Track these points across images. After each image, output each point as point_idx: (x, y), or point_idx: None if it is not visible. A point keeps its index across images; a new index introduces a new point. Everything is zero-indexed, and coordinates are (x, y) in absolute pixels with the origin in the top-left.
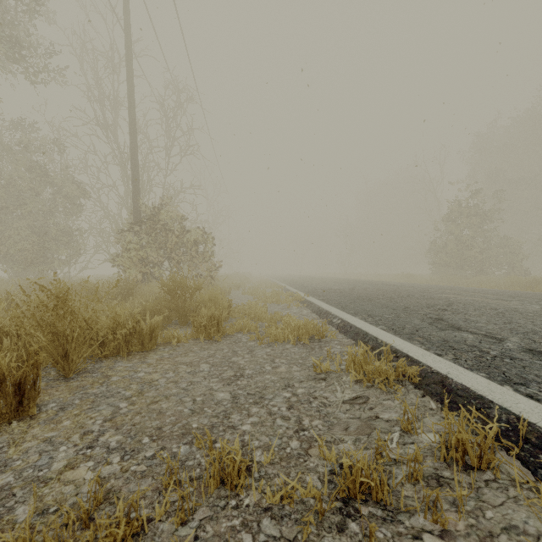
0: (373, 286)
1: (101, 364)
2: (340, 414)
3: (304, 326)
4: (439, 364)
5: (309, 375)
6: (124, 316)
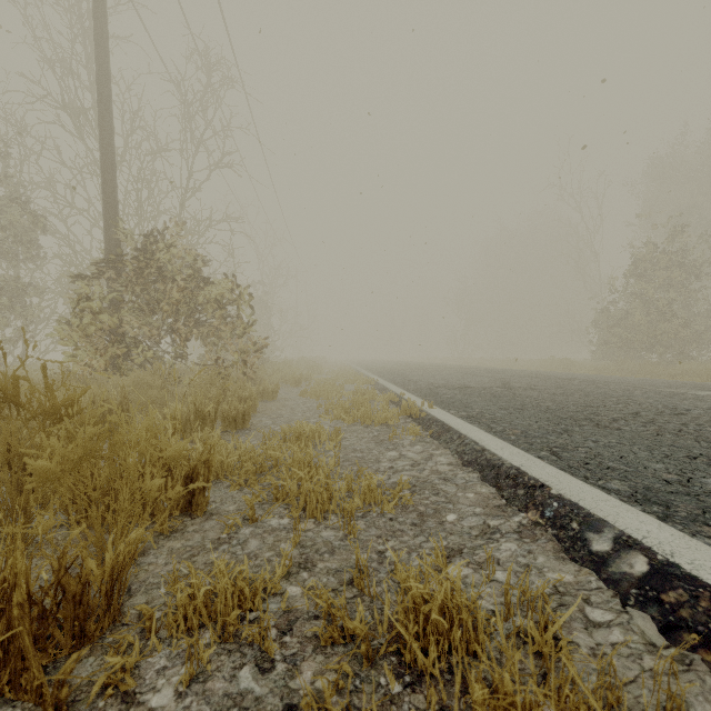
0: (540, 382)
1: None
2: None
3: None
4: None
5: None
6: None
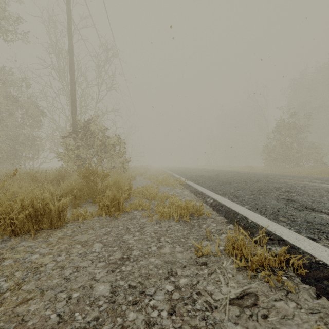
0: (230, 174)
1: (6, 243)
2: (229, 325)
3: (185, 206)
4: (320, 252)
5: (191, 258)
6: (34, 199)
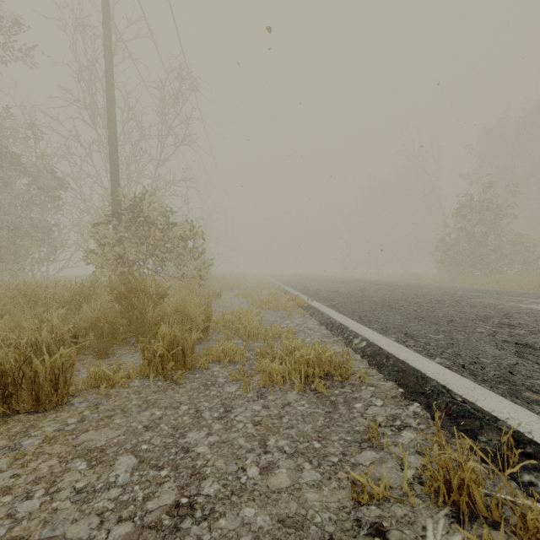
0: (384, 288)
1: None
2: None
3: (316, 358)
4: None
5: (342, 507)
6: None
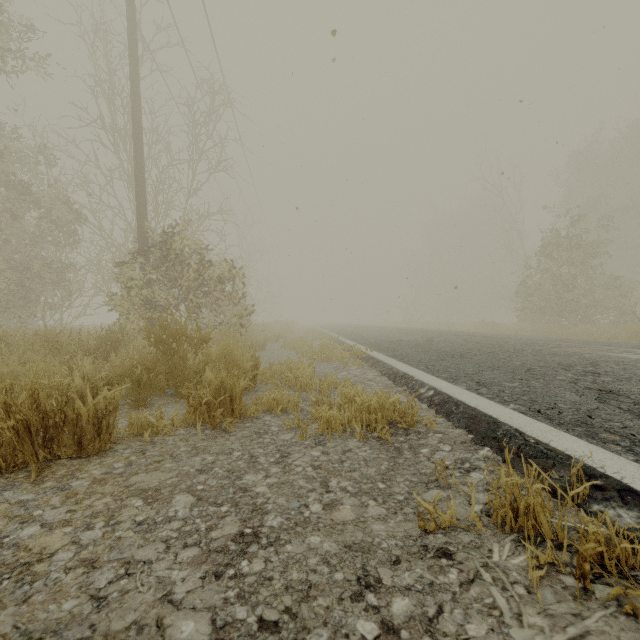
0: (455, 337)
1: None
2: None
3: (378, 404)
4: None
5: (409, 535)
6: (40, 391)
